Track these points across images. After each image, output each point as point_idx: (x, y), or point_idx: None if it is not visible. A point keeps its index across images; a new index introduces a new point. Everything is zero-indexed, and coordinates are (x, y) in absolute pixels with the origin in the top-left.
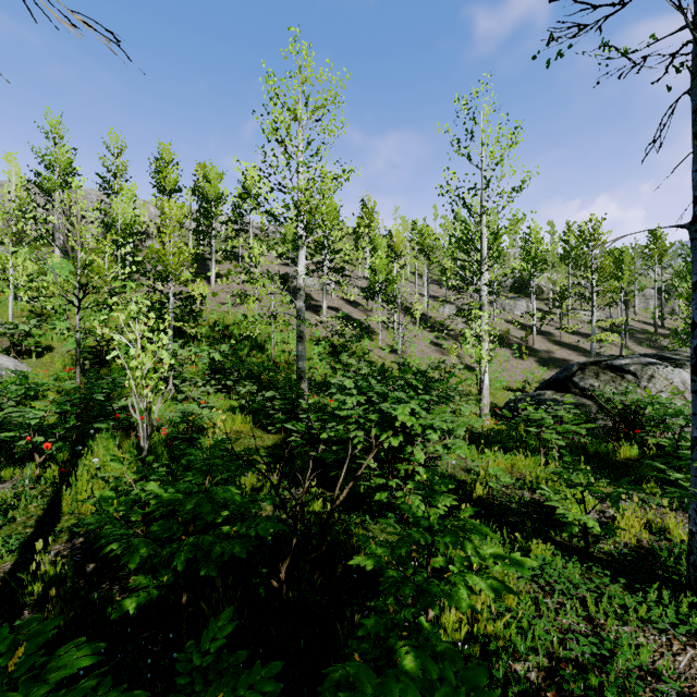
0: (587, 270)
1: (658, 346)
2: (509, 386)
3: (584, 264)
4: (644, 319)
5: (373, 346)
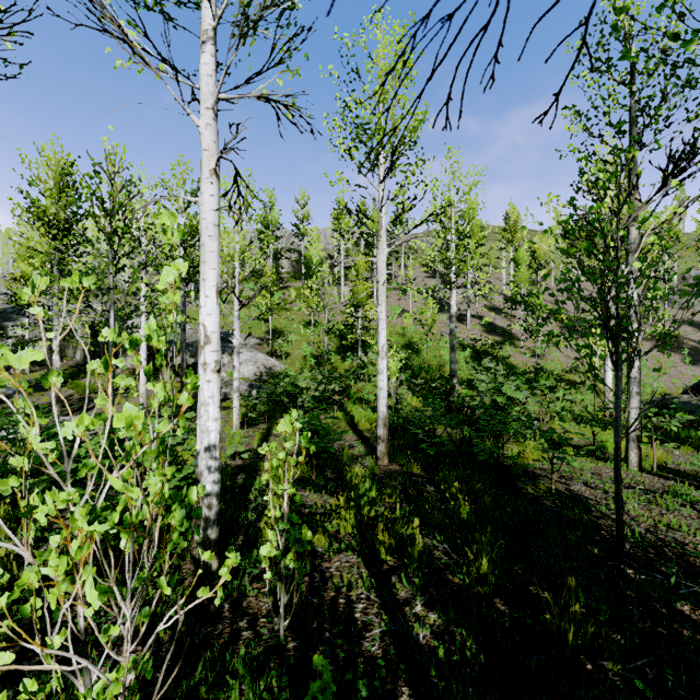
0: None
1: None
2: (667, 392)
3: None
4: None
5: (514, 351)
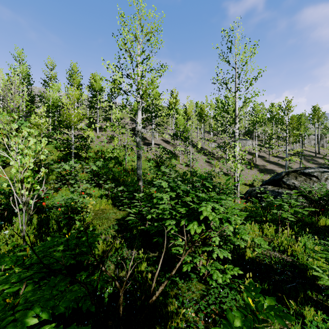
0: (284, 125)
1: (317, 163)
2: (245, 182)
3: (282, 122)
4: (309, 150)
5: (177, 163)
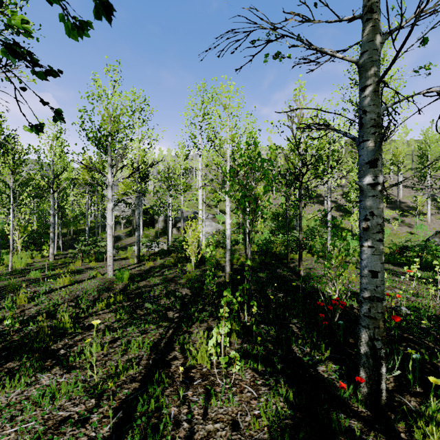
0: None
1: None
2: None
3: None
4: None
5: (349, 221)
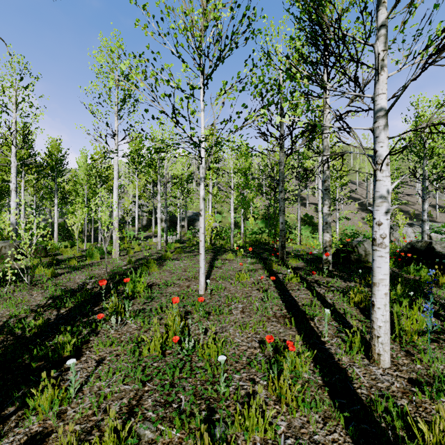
0: None
1: None
2: None
3: None
4: None
5: None
